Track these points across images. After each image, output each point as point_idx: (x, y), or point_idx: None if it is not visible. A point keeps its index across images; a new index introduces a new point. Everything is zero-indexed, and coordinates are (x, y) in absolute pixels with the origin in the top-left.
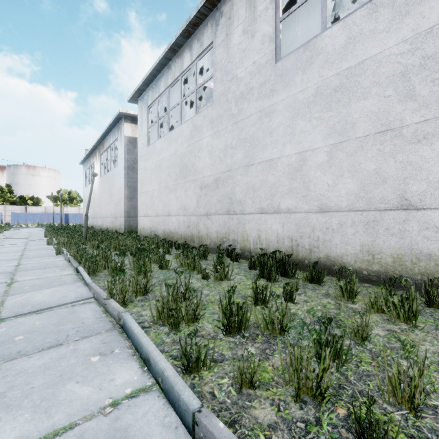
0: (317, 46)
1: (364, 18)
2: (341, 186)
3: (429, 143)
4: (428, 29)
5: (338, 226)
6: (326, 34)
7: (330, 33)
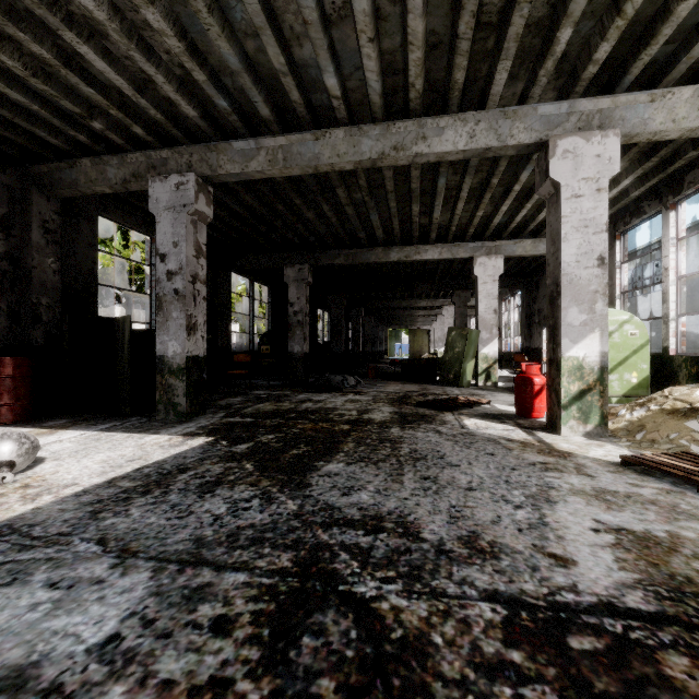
0: None
1: None
2: None
3: None
4: None
5: None
6: None
7: None
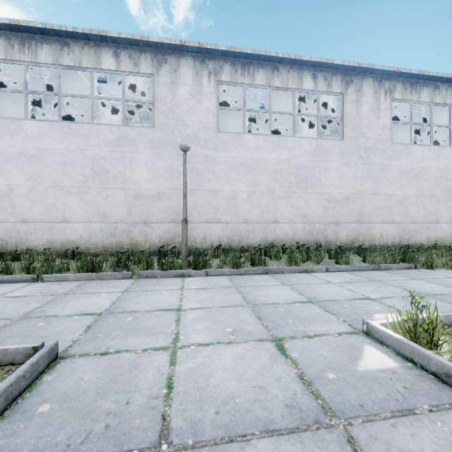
0: (21, 125)
1: (48, 128)
2: (36, 209)
3: (73, 196)
4: (73, 150)
5: (34, 230)
6: (27, 122)
7: (30, 123)
